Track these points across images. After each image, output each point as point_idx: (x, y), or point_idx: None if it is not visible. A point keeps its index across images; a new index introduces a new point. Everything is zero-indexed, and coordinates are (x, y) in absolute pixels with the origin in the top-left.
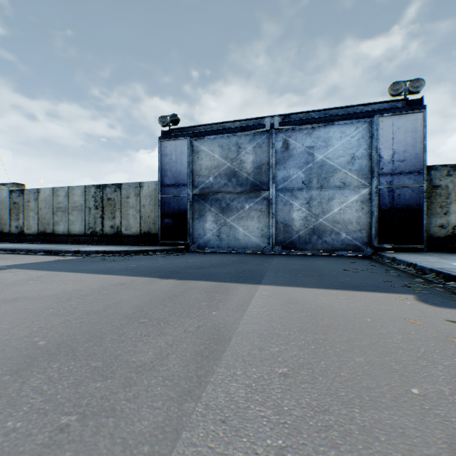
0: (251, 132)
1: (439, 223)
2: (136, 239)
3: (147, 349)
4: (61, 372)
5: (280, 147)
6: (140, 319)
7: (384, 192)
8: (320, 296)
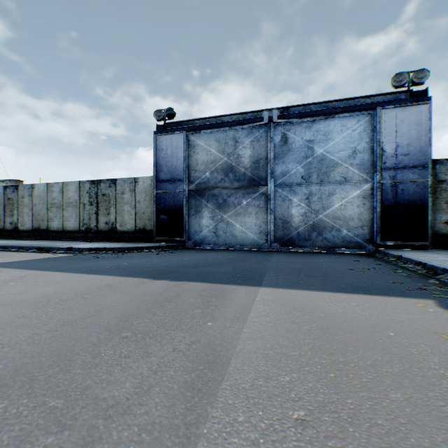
0: (249, 125)
1: (444, 219)
2: (131, 235)
3: (125, 378)
4: (6, 416)
5: (278, 141)
6: (123, 332)
7: (387, 187)
8: (328, 302)
